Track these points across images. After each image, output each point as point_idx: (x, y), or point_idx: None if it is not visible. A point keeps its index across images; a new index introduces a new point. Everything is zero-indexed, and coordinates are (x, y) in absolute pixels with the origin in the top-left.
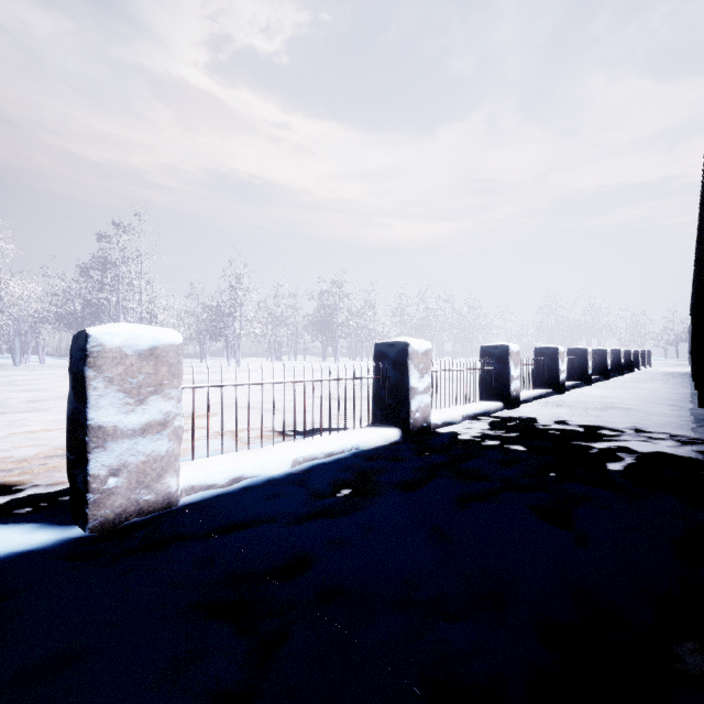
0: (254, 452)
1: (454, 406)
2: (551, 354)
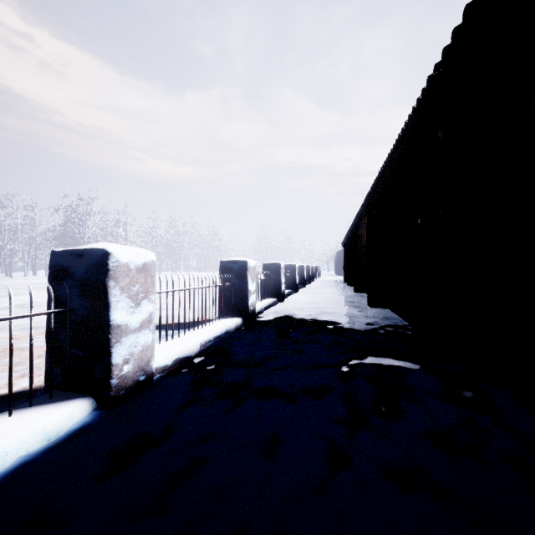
0: None
1: (192, 330)
2: (276, 269)
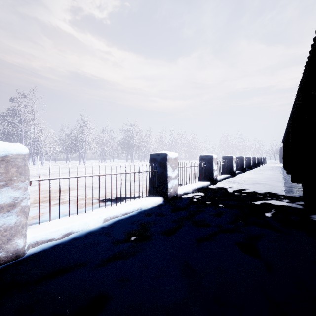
0: (81, 216)
1: (188, 184)
2: (229, 159)
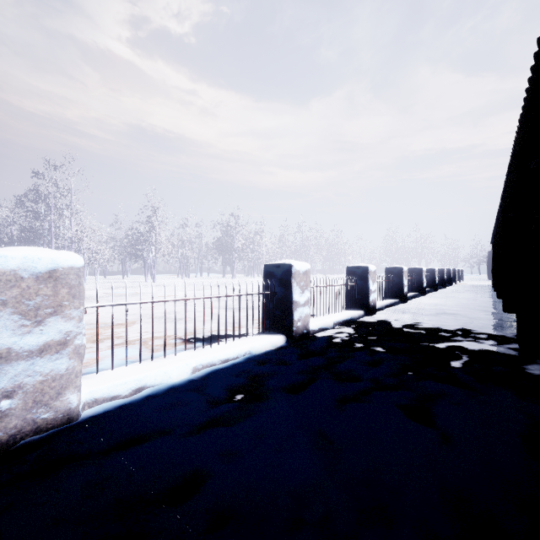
0: (158, 362)
1: (327, 314)
2: (398, 273)
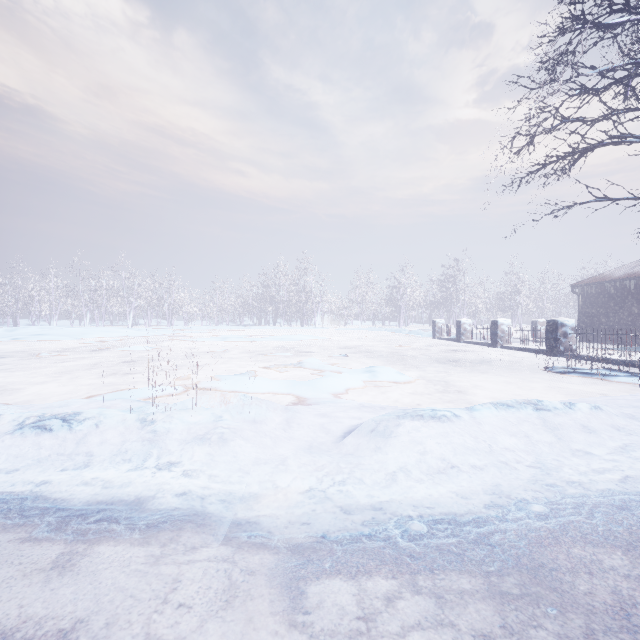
0: None
1: None
2: None
